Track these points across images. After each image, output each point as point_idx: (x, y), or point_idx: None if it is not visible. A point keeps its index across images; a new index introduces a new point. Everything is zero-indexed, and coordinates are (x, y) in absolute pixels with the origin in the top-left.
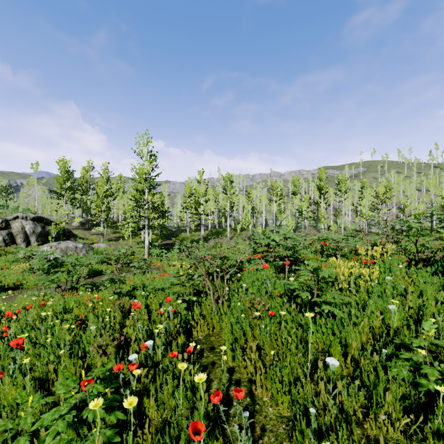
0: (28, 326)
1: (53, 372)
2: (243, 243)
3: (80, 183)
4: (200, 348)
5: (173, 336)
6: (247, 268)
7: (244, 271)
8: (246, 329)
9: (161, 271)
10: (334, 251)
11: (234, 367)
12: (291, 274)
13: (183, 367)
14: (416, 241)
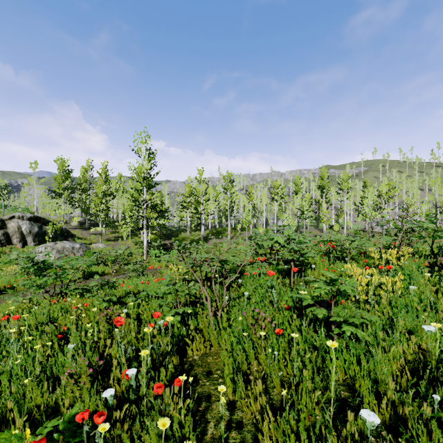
0: (4, 340)
1: (14, 407)
2: (243, 243)
3: (79, 182)
4: (195, 372)
5: (164, 356)
6: (248, 271)
7: (245, 275)
8: (249, 351)
9: (158, 274)
10: (340, 253)
11: (235, 402)
12: (300, 283)
13: (166, 422)
14: (432, 243)
